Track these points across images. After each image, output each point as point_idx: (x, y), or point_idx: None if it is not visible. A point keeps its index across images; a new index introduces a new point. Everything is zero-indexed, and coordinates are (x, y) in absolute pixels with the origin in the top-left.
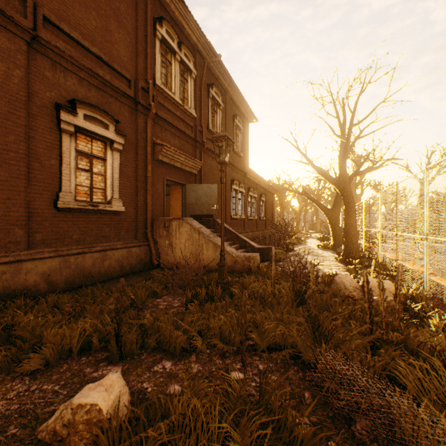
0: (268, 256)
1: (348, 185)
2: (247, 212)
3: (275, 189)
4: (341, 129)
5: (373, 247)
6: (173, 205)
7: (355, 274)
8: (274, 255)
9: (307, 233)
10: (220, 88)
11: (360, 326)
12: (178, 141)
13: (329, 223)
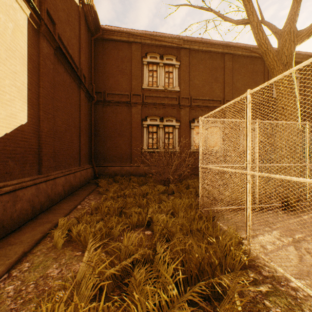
0: None
1: None
2: None
3: None
4: None
5: None
6: None
7: None
8: None
9: None
10: None
11: None
12: None
13: None
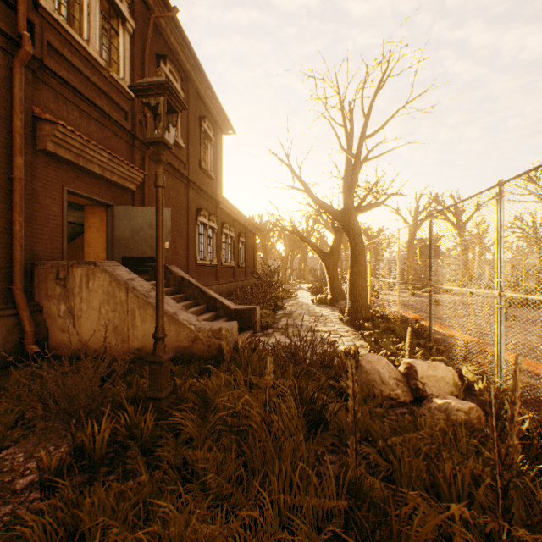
0: (251, 322)
1: (356, 220)
2: (220, 257)
3: (258, 227)
4: (348, 143)
5: (386, 302)
6: (91, 241)
7: (375, 345)
8: (260, 319)
9: (296, 284)
10: (179, 69)
11: (464, 504)
12: (96, 129)
13: (327, 271)
